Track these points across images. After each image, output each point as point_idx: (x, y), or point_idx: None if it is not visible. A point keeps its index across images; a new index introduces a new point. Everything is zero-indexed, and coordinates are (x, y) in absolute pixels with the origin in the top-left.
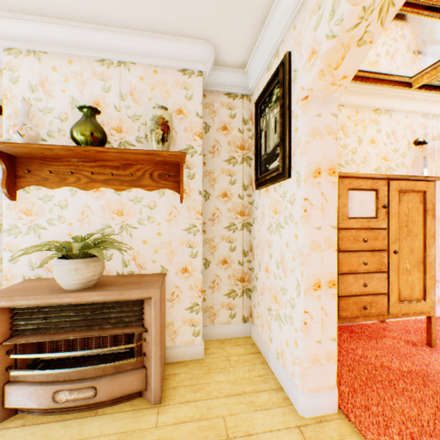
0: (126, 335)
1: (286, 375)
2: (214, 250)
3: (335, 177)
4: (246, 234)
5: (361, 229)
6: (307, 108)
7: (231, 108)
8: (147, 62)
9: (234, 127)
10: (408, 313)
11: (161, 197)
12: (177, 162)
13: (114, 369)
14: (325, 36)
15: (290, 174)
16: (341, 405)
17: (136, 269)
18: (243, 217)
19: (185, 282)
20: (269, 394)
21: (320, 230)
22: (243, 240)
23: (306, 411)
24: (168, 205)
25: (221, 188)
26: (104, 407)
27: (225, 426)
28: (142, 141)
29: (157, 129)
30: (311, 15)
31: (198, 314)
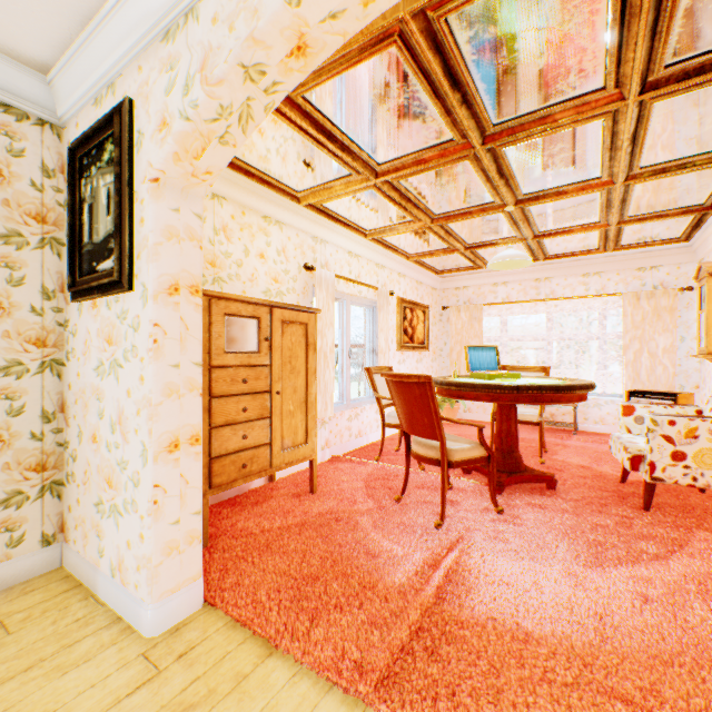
0: None
1: (127, 594)
2: None
3: (200, 297)
4: (52, 382)
5: (241, 367)
6: (159, 195)
7: (13, 136)
8: None
9: (20, 175)
10: (292, 461)
11: None
12: None
13: None
14: (180, 111)
15: (134, 285)
16: (208, 596)
17: None
18: (43, 350)
19: None
20: (95, 638)
21: (179, 369)
22: (45, 392)
23: (158, 627)
24: None
25: None
26: None
27: None
28: None
29: None
30: (162, 69)
31: None
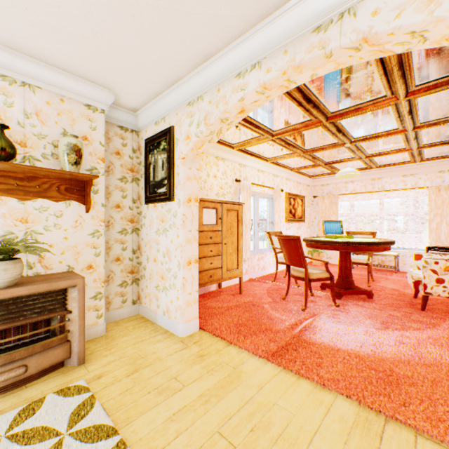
0: (47, 322)
1: (171, 321)
2: (109, 251)
3: (198, 203)
4: (135, 237)
5: (209, 231)
6: (185, 164)
7: (123, 139)
8: (55, 91)
9: (126, 154)
10: (231, 277)
11: (68, 207)
12: (85, 180)
13: (42, 348)
14: (195, 134)
15: (174, 199)
16: (201, 326)
17: (42, 270)
18: (133, 224)
19: (90, 276)
20: (161, 335)
21: (191, 232)
22: (133, 241)
23: (184, 333)
24: (75, 214)
25: (115, 201)
26: (31, 382)
27: (139, 355)
28: (49, 158)
29: (72, 154)
30: (187, 116)
31: (101, 301)
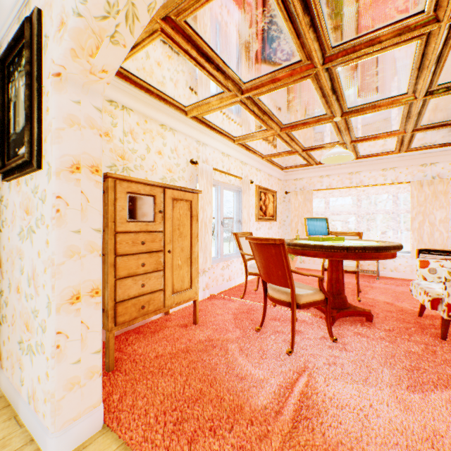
0: None
1: (38, 421)
2: None
3: (99, 176)
4: None
5: (140, 233)
6: (61, 88)
7: None
8: None
9: None
10: (180, 302)
11: None
12: None
13: None
14: (73, 9)
15: (42, 164)
16: (107, 419)
17: None
18: None
19: None
20: None
21: (80, 234)
22: None
23: None
24: None
25: None
26: None
27: None
28: None
29: None
30: None
31: None
